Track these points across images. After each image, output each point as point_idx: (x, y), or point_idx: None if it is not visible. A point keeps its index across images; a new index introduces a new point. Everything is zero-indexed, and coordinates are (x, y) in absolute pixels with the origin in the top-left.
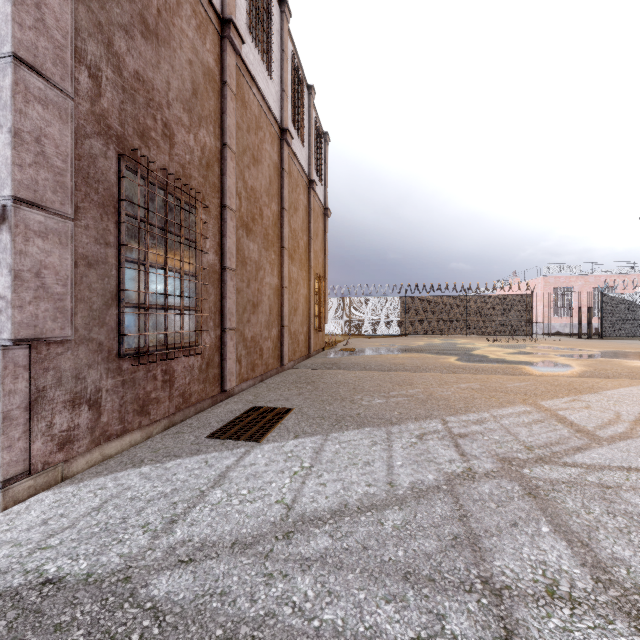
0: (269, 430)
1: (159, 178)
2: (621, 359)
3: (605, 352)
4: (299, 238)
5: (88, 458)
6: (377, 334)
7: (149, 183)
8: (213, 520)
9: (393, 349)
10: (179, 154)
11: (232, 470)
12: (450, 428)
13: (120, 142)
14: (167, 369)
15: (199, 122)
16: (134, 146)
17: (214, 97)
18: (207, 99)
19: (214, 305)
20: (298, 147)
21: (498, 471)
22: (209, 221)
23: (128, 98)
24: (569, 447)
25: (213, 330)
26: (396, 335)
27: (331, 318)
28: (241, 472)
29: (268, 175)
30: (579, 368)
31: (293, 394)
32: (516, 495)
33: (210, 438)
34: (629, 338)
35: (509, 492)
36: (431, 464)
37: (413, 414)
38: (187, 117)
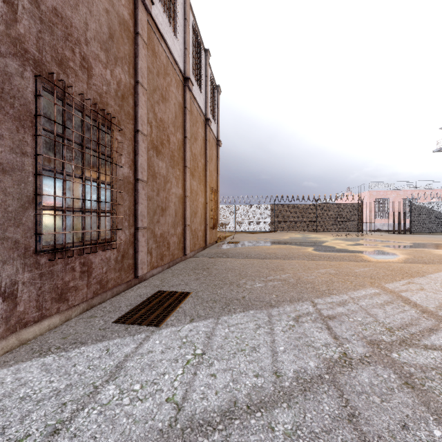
0: (169, 314)
1: (77, 102)
2: (429, 249)
3: (416, 244)
4: (198, 160)
5: (3, 344)
6: (254, 231)
7: (67, 105)
8: (98, 428)
9: (266, 242)
10: (96, 84)
11: (130, 359)
12: (319, 310)
13: (37, 66)
14: (85, 261)
15: (115, 61)
16: (52, 71)
17: (128, 43)
18: (122, 44)
19: (128, 209)
20: (197, 93)
21: (370, 356)
22: (124, 142)
23: (46, 29)
24: (422, 328)
25: (128, 229)
26: (268, 231)
27: (222, 219)
28: (138, 361)
29: (174, 111)
30: (403, 256)
31: (192, 279)
32: (395, 385)
33: (116, 323)
34: (428, 233)
35: (387, 382)
36: (310, 349)
37: (288, 297)
38: (104, 55)
